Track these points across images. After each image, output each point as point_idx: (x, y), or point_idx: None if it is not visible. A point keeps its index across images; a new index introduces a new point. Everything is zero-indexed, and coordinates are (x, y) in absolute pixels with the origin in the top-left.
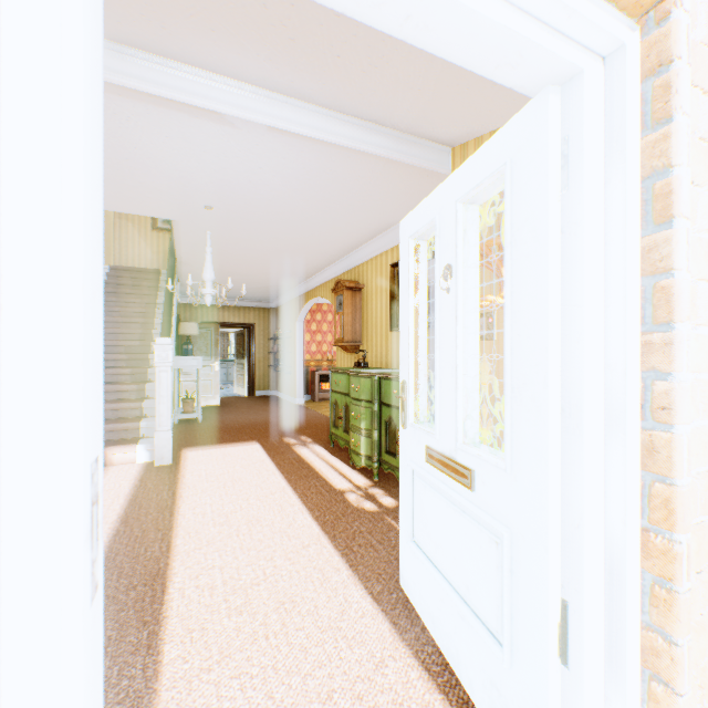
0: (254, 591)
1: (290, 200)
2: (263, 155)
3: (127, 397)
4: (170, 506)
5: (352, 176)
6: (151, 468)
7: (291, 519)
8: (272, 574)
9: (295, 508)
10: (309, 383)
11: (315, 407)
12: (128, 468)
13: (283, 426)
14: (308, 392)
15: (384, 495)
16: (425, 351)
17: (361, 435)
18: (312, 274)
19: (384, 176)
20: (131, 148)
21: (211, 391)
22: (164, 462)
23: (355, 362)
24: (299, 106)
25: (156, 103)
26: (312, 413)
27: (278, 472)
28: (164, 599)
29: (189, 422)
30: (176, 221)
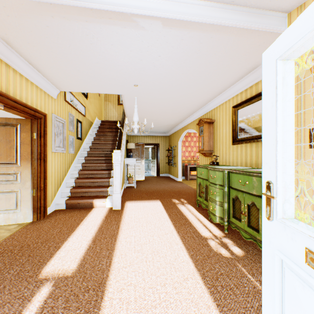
0: (152, 313)
1: (175, 75)
2: (160, 47)
3: (104, 176)
4: (115, 234)
5: (212, 52)
6: (111, 210)
7: (176, 254)
8: (164, 300)
9: (178, 246)
10: (184, 171)
11: (187, 183)
12: (102, 209)
13: (172, 192)
14: (183, 175)
15: (233, 244)
16: (292, 156)
17: (216, 204)
18: (186, 118)
19: (232, 48)
20: (97, 56)
21: (140, 173)
22: (116, 208)
23: (211, 162)
24: (181, 2)
25: (104, 22)
26: (186, 186)
27: (169, 220)
28: (100, 305)
29: (130, 187)
30: (122, 95)
